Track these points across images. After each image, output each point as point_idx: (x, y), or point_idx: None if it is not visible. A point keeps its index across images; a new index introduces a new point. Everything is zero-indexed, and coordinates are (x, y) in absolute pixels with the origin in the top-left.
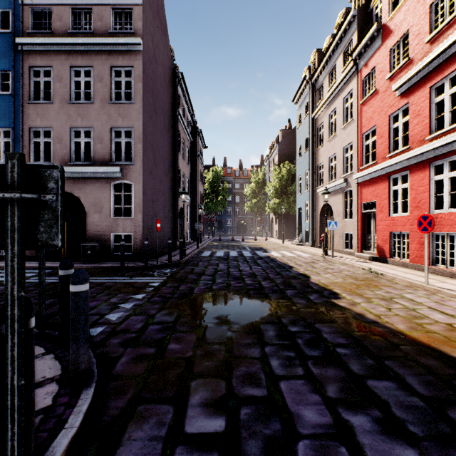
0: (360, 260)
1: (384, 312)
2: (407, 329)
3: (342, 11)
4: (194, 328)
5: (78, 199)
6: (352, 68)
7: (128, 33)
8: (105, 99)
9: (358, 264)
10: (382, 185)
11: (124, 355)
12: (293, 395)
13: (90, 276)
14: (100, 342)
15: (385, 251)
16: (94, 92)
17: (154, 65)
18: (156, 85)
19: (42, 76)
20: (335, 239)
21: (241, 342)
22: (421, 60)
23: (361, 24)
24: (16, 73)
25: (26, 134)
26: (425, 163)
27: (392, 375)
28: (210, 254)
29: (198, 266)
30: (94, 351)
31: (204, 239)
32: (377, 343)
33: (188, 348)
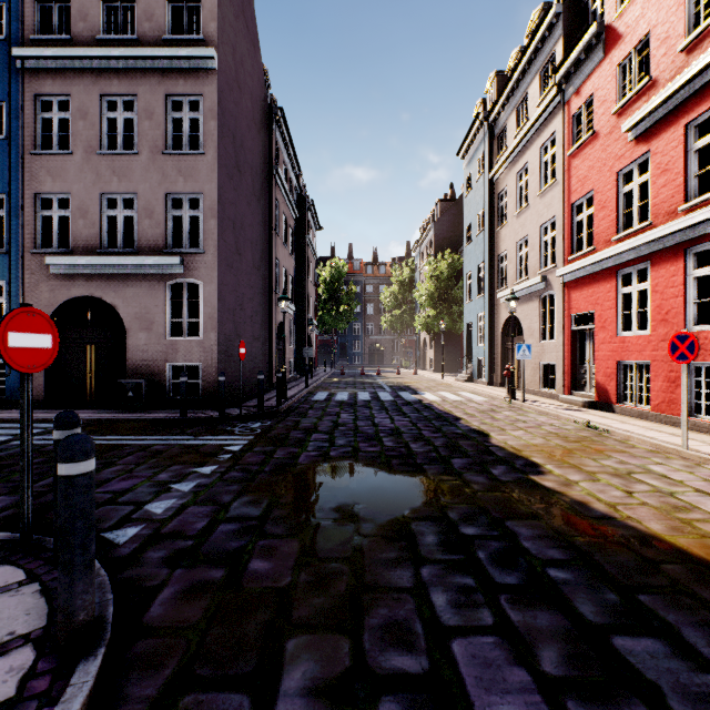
0: (569, 407)
1: (621, 499)
2: (666, 531)
3: (537, 9)
4: (297, 530)
5: (114, 309)
6: (554, 99)
7: (194, 40)
8: (156, 147)
9: (567, 414)
10: (605, 286)
11: (168, 583)
12: (478, 669)
13: (130, 433)
14: (128, 556)
15: (609, 392)
16: (139, 137)
17: (236, 93)
18: (240, 126)
19: (55, 110)
20: (526, 372)
21: (379, 556)
22: (671, 80)
23: (569, 27)
24: (12, 106)
25: (28, 203)
26: (678, 249)
27: (657, 625)
28: (327, 396)
29: (306, 417)
30: (116, 575)
31: (317, 372)
32: (618, 558)
33: (284, 569)
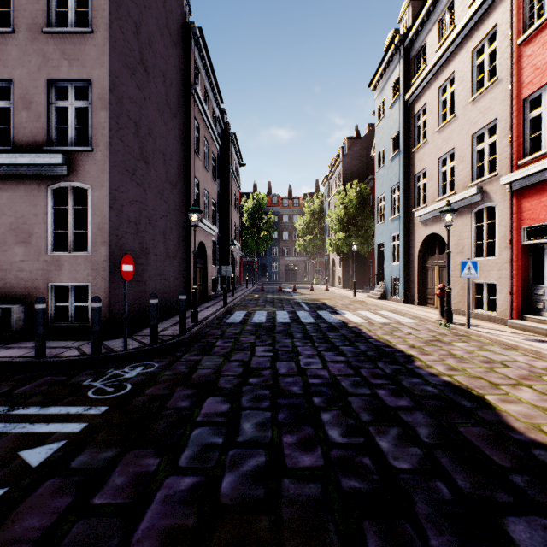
0: (531, 336)
1: None
2: None
3: None
4: None
5: None
6: None
7: None
8: (35, 24)
9: None
10: None
11: None
12: None
13: None
14: None
15: None
16: (14, 12)
17: None
18: (146, 22)
19: None
20: (452, 291)
21: None
22: None
23: None
24: None
25: None
26: None
27: None
28: (243, 317)
29: (210, 355)
30: None
31: (240, 288)
32: None
33: None
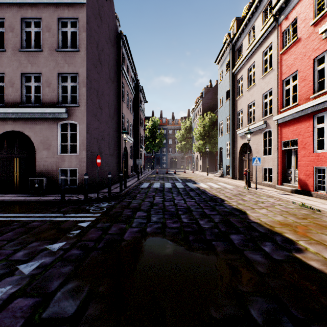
0: (283, 192)
1: None
2: None
3: None
4: None
5: (29, 138)
6: (272, 24)
7: None
8: (52, 47)
9: (285, 197)
10: (305, 124)
11: None
12: None
13: (25, 211)
14: None
15: (308, 184)
16: (43, 41)
17: (99, 21)
18: (101, 40)
19: None
20: (254, 172)
21: None
22: None
23: None
24: None
25: None
26: None
27: None
28: (148, 185)
29: (135, 199)
30: None
31: (145, 172)
32: None
33: None
